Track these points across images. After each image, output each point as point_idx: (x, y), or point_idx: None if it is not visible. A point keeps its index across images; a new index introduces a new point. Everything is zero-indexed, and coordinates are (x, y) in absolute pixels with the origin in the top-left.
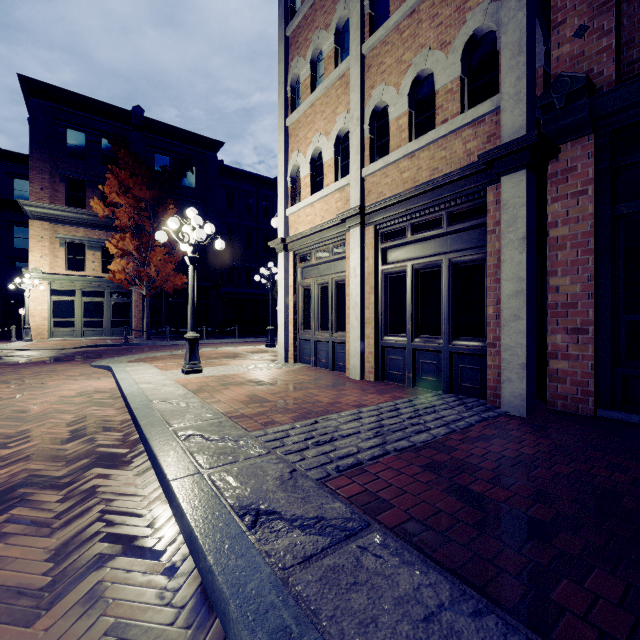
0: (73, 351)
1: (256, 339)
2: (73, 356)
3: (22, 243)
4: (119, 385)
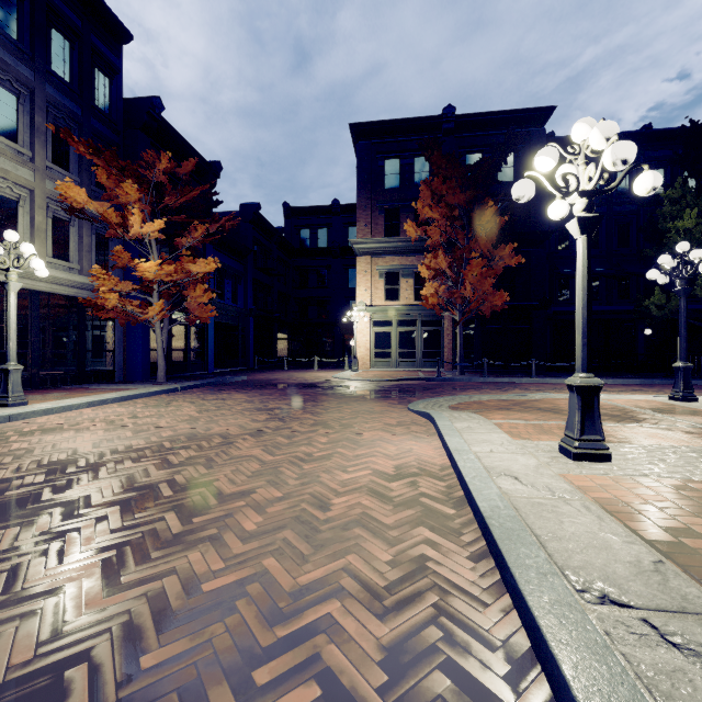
0: (389, 384)
1: (619, 380)
2: (389, 391)
3: (353, 283)
4: (457, 468)
